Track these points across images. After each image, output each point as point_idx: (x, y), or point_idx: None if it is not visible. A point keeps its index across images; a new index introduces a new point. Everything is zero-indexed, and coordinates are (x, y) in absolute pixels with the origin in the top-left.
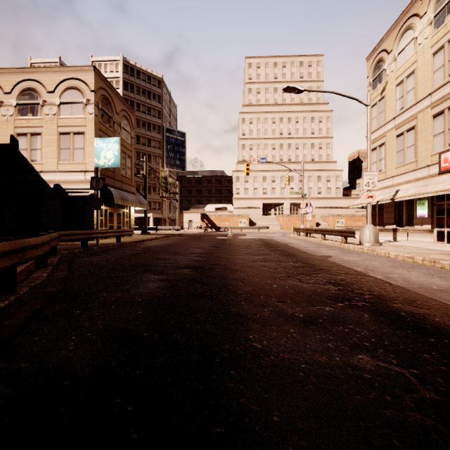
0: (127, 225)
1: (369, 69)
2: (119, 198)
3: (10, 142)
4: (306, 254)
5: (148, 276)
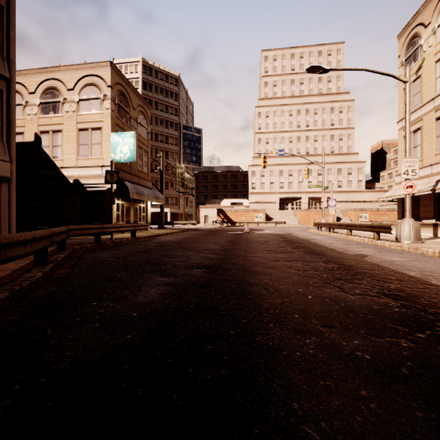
0: (144, 219)
1: (401, 48)
2: (135, 193)
3: (34, 140)
4: (336, 253)
5: (153, 278)
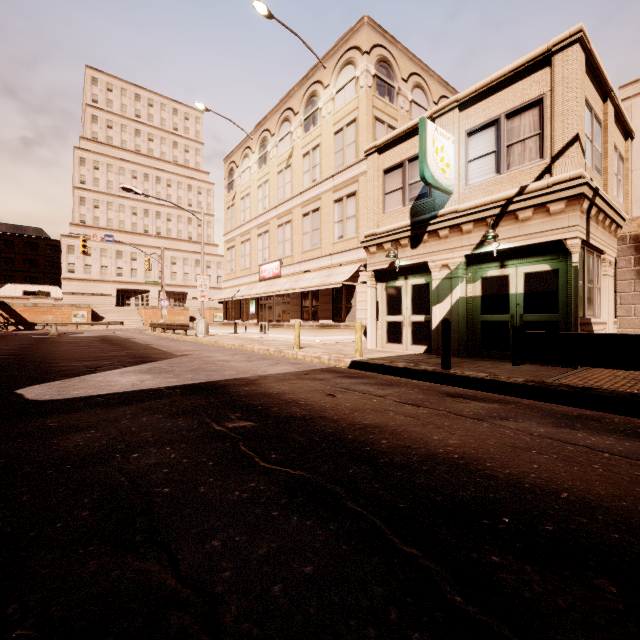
0: None
1: (226, 172)
2: None
3: None
4: (135, 344)
5: None
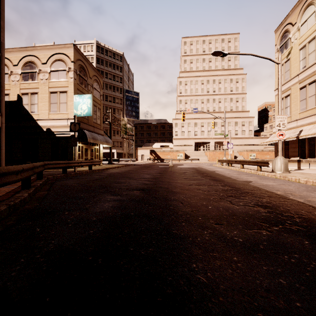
0: (97, 157)
1: (277, 39)
2: (91, 138)
3: (17, 99)
4: (231, 180)
5: (106, 197)
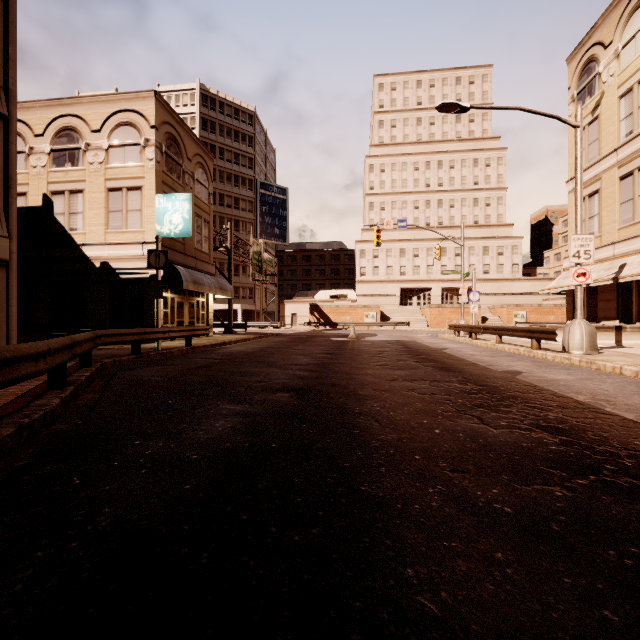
0: (203, 320)
1: (571, 76)
2: (191, 281)
3: (42, 204)
4: (478, 368)
5: (219, 406)
